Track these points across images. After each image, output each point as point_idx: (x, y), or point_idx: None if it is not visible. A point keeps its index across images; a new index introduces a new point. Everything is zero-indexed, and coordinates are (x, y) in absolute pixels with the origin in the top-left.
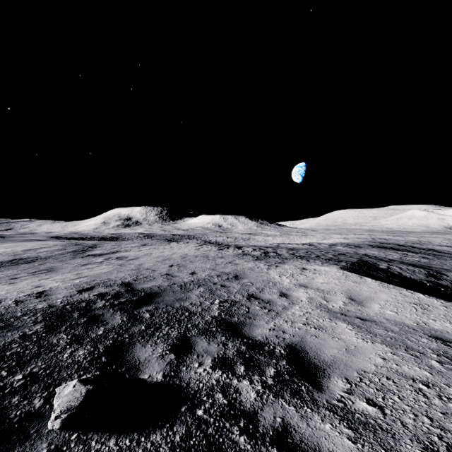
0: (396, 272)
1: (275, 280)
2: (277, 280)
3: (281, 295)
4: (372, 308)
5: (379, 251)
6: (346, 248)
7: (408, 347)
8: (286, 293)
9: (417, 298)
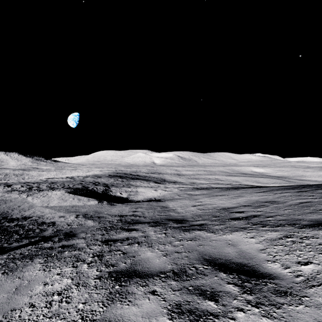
0: (94, 190)
1: (29, 201)
2: (30, 201)
3: (30, 206)
4: (64, 204)
5: (107, 179)
6: (91, 179)
7: (60, 209)
8: (32, 205)
9: (81, 198)
